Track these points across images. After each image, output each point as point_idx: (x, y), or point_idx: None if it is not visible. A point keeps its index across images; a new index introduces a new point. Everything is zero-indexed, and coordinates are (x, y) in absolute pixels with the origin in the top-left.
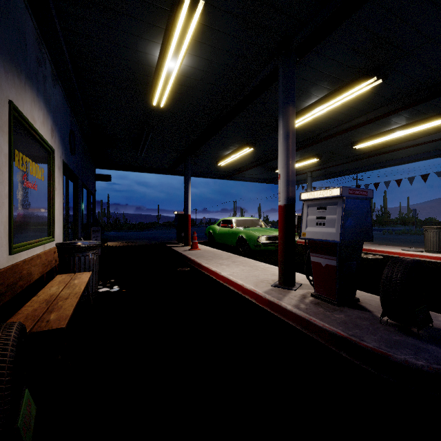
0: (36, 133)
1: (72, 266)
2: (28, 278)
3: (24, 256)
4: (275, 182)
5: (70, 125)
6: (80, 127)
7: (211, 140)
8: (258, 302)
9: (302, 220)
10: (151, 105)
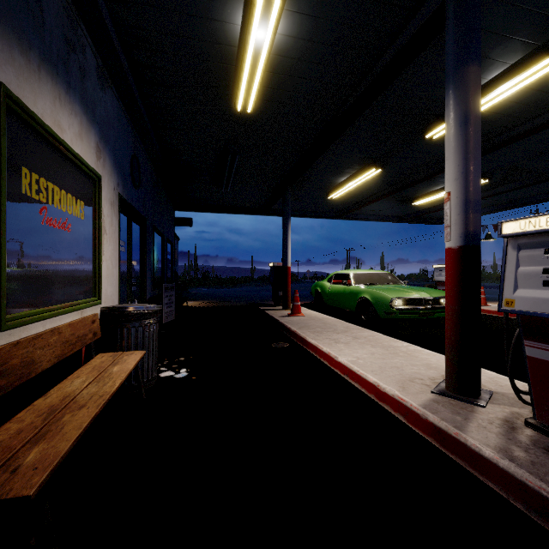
0: (64, 147)
1: (119, 341)
2: (24, 369)
3: (37, 330)
4: (409, 221)
5: (133, 149)
6: (149, 154)
7: (320, 161)
8: (411, 423)
9: (505, 275)
10: (235, 112)
